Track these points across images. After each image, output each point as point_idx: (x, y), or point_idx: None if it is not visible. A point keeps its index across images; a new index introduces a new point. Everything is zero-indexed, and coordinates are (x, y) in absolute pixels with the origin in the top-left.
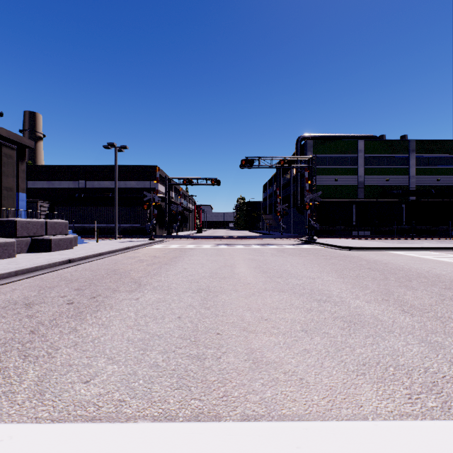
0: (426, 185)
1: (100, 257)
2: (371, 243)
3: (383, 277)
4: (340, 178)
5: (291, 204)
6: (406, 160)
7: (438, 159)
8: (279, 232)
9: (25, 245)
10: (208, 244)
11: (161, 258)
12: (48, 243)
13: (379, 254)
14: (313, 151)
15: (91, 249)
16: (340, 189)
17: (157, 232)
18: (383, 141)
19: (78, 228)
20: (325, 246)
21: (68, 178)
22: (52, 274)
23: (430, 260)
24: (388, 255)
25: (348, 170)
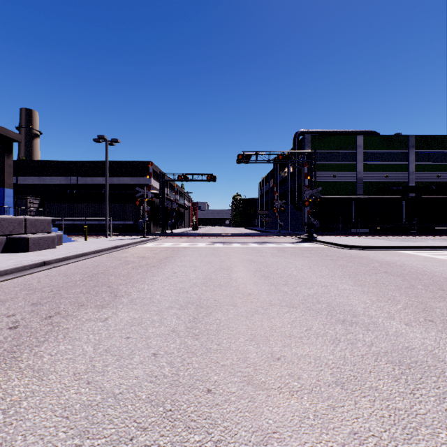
0: (426, 181)
1: (82, 258)
2: (374, 241)
3: (408, 284)
4: (339, 174)
5: (288, 200)
6: (406, 156)
7: (438, 155)
8: (276, 229)
9: None
10: (203, 242)
11: (150, 259)
12: (25, 243)
13: (388, 254)
14: (311, 146)
15: (75, 248)
16: (339, 185)
17: (151, 229)
18: (382, 136)
19: (69, 225)
20: (327, 245)
21: (59, 173)
22: (15, 281)
23: None
24: (399, 255)
25: (347, 166)
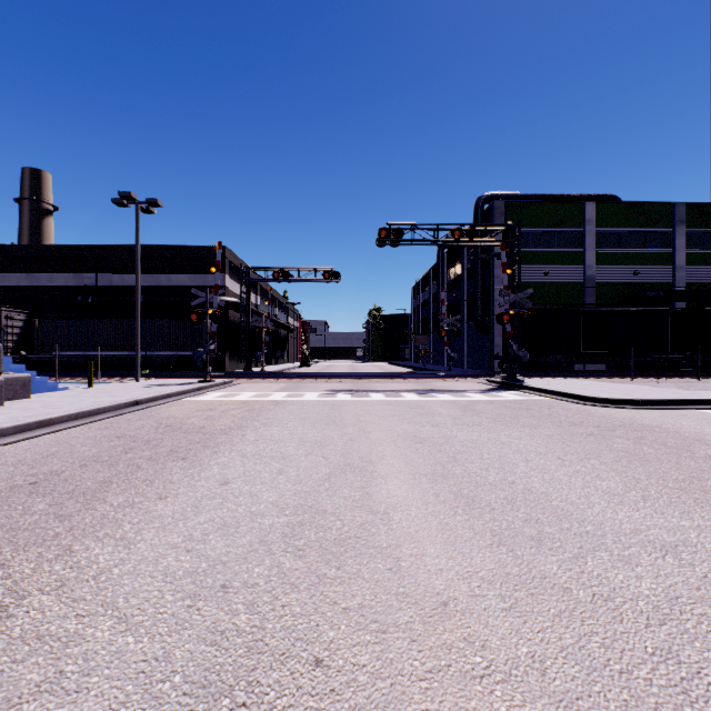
0: (704, 282)
1: (36, 431)
2: (639, 388)
3: None
4: (554, 270)
5: (463, 316)
6: (669, 238)
7: None
8: (442, 365)
9: None
10: (314, 391)
11: (189, 435)
12: None
13: (696, 418)
14: (505, 221)
15: (42, 408)
16: (554, 289)
17: (227, 366)
18: (628, 204)
19: (78, 358)
20: (553, 396)
21: (65, 268)
22: None
23: None
24: None
25: (567, 256)
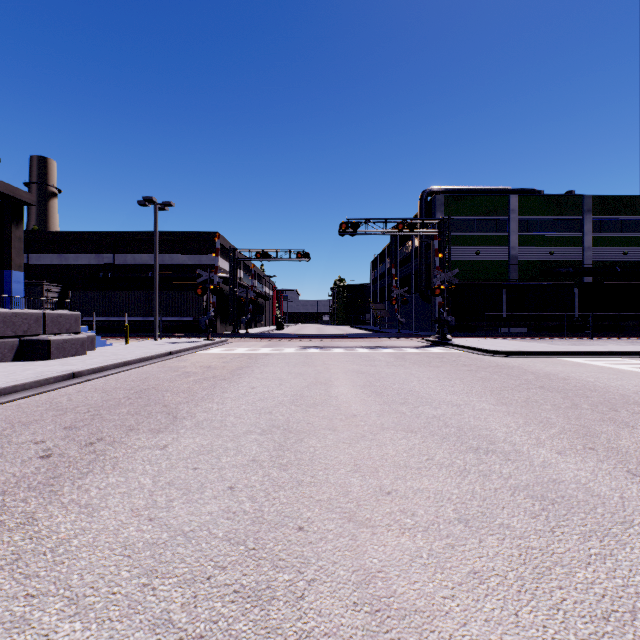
0: (608, 260)
1: (124, 368)
2: (532, 345)
3: (570, 402)
4: (484, 251)
5: (412, 288)
6: (579, 224)
7: (625, 223)
8: (395, 328)
9: (9, 349)
10: (291, 347)
11: (219, 370)
12: (46, 347)
13: (550, 363)
14: (444, 211)
15: (114, 355)
16: (484, 266)
17: (218, 329)
18: (545, 196)
19: (103, 322)
20: (466, 350)
21: (88, 249)
22: (38, 399)
23: (631, 373)
24: (564, 364)
25: (495, 239)
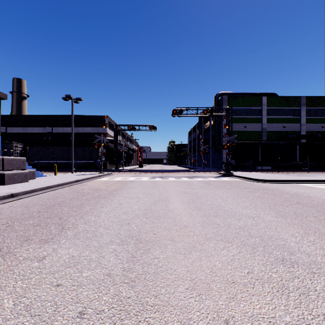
0: (314, 130)
1: (47, 190)
2: (278, 176)
3: (324, 215)
4: (248, 125)
5: (210, 145)
6: (298, 111)
7: (323, 111)
8: (201, 167)
9: None
10: (146, 177)
11: (102, 191)
12: (2, 178)
13: (293, 186)
14: (227, 104)
15: (43, 182)
16: (248, 134)
17: (108, 167)
18: (281, 97)
19: (45, 163)
20: (242, 179)
21: (38, 125)
22: None
23: None
24: (301, 187)
25: (254, 119)
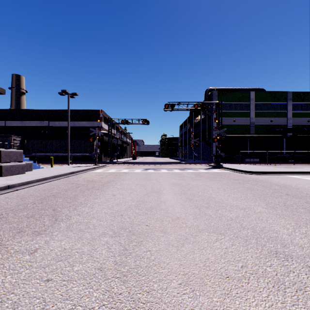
0: (300, 124)
1: (43, 181)
2: (266, 168)
3: None
4: (237, 119)
5: (200, 138)
6: (285, 106)
7: (308, 106)
8: (192, 159)
9: None
10: (139, 169)
11: (96, 183)
12: None
13: (281, 178)
14: (217, 99)
15: (40, 174)
16: (237, 127)
17: (102, 159)
18: (268, 92)
19: (42, 156)
20: (232, 170)
21: (36, 119)
22: None
23: None
24: (289, 179)
25: (243, 114)
